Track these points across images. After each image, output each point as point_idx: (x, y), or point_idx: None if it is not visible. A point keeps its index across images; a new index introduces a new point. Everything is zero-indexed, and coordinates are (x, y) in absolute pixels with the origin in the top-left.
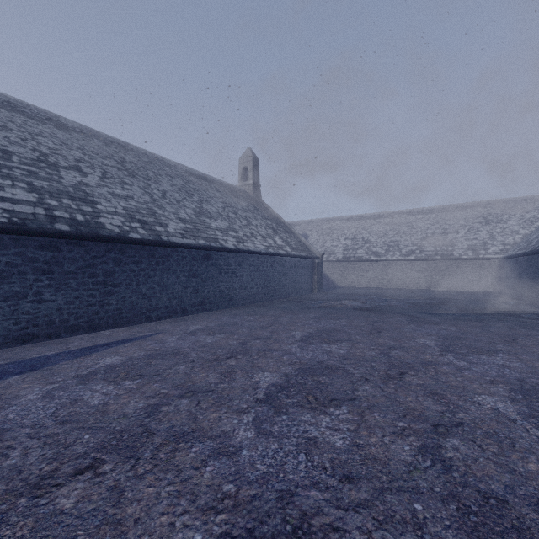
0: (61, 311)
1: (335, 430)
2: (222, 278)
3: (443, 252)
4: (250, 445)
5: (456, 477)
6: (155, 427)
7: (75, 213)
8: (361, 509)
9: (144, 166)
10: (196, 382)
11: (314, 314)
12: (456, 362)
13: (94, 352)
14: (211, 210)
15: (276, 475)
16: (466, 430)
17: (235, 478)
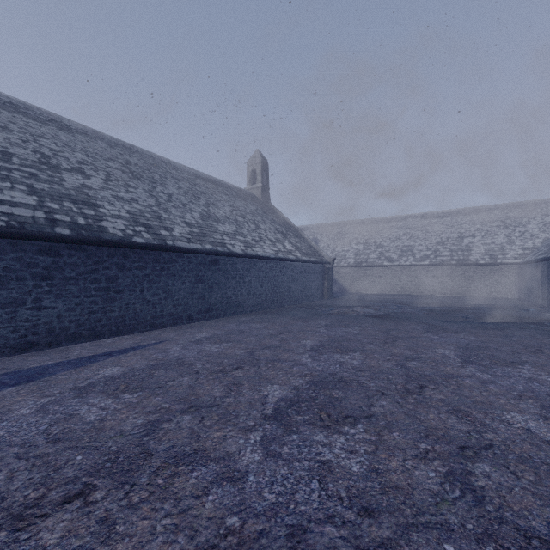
0: (61, 318)
1: (351, 453)
2: (230, 284)
3: (459, 257)
4: (257, 469)
5: (490, 510)
6: (154, 447)
7: (76, 216)
8: (384, 549)
9: (149, 168)
10: (200, 396)
11: (325, 322)
12: (479, 375)
13: (95, 362)
14: (219, 214)
15: (286, 506)
16: (496, 454)
17: (240, 510)
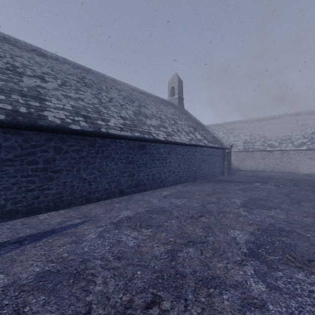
0: None
1: None
2: (154, 164)
3: None
4: None
5: None
6: None
7: (19, 106)
8: None
9: (100, 82)
10: None
11: (239, 200)
12: None
13: None
14: (147, 113)
15: None
16: None
17: None
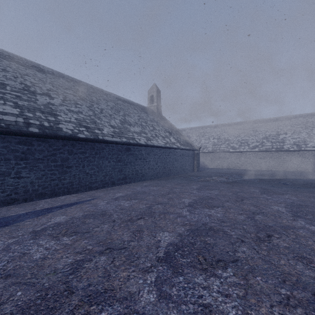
0: (33, 183)
1: (226, 296)
2: (137, 162)
3: (277, 146)
4: (152, 311)
5: None
6: (75, 285)
7: (43, 121)
8: None
9: (90, 94)
10: (114, 240)
11: (196, 186)
12: (308, 226)
13: (50, 212)
14: (131, 121)
15: None
16: None
17: None
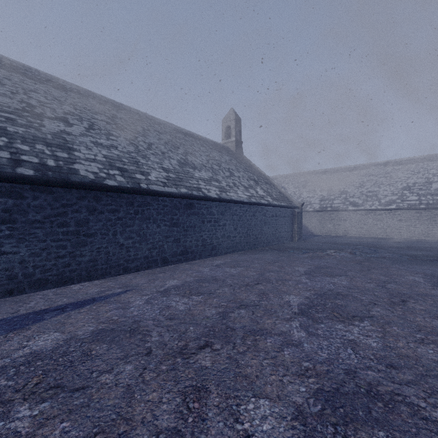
0: (24, 264)
1: None
2: (205, 227)
3: (428, 201)
4: None
5: None
6: None
7: (46, 158)
8: None
9: (134, 122)
10: (134, 425)
11: (303, 268)
12: None
13: (38, 321)
14: (196, 162)
15: None
16: None
17: None
